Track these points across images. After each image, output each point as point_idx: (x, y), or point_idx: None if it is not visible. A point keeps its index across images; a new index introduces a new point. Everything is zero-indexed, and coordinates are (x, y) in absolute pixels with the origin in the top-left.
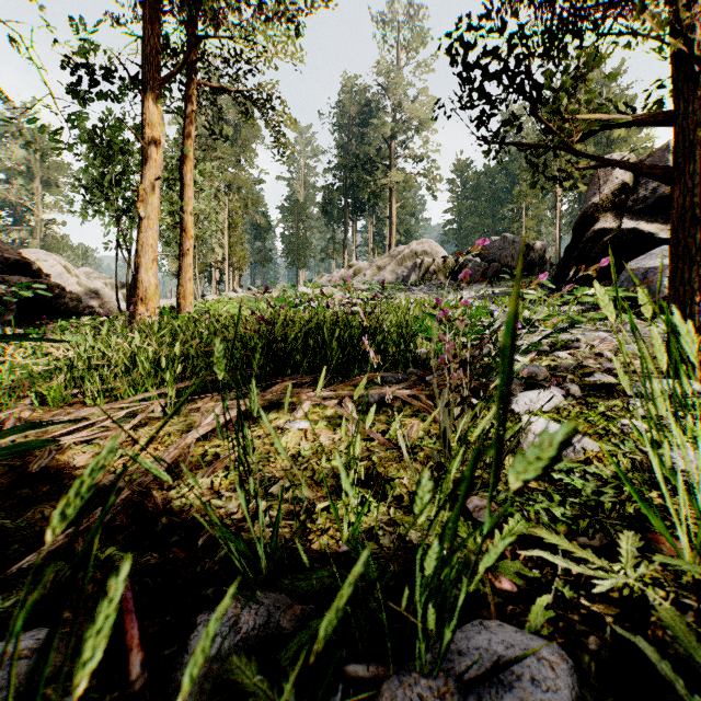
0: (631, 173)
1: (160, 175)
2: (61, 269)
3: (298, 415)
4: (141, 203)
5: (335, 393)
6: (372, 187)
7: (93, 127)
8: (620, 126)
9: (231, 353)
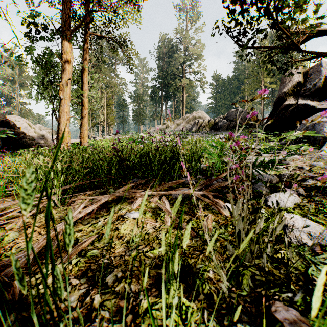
0: (302, 77)
1: (70, 77)
2: (26, 125)
3: (134, 207)
4: (61, 91)
5: (157, 193)
6: (174, 86)
7: (38, 54)
8: (325, 34)
9: (45, 183)
